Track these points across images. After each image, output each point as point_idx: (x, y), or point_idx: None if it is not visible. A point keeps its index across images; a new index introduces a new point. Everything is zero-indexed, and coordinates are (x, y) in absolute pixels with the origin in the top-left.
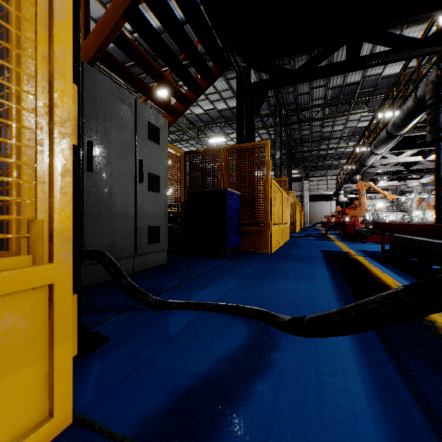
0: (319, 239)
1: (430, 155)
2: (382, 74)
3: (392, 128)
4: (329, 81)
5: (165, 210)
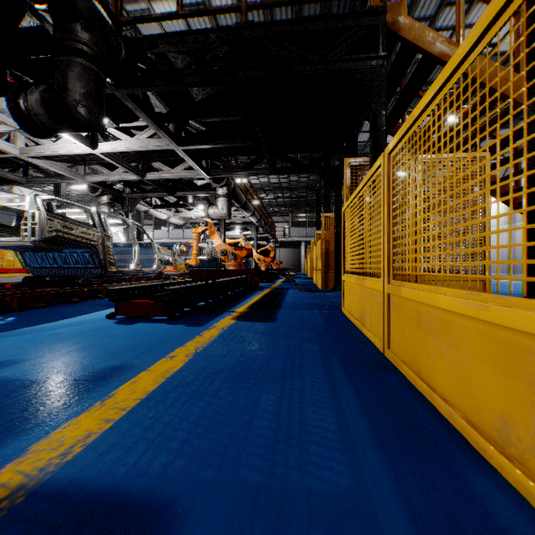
0: None
1: None
2: None
3: None
4: None
5: None
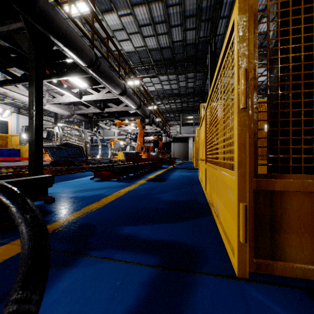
0: None
1: None
2: None
3: None
4: None
5: None
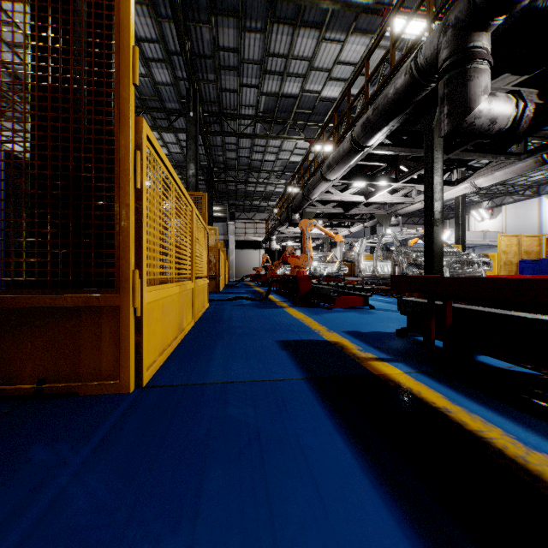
0: (259, 305)
1: (374, 195)
2: (321, 94)
3: (362, 131)
4: (263, 82)
5: None
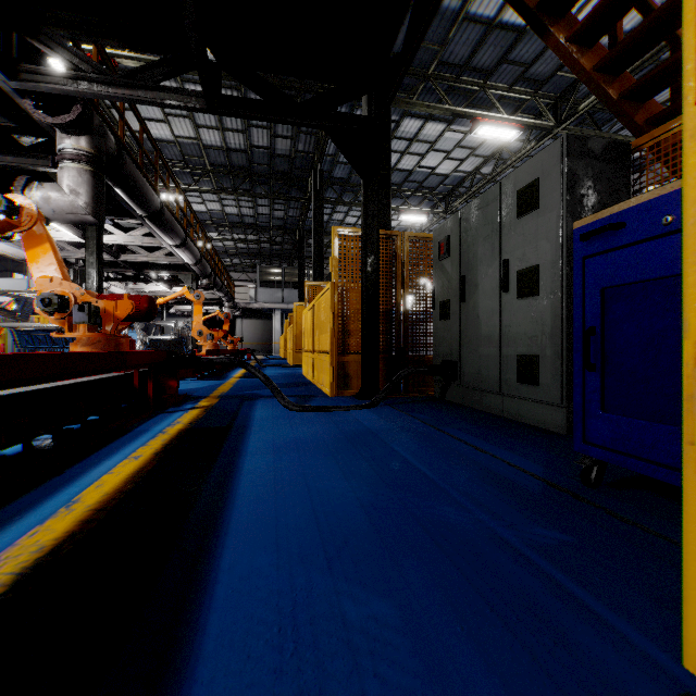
0: None
1: None
2: None
3: None
4: None
5: (553, 325)
